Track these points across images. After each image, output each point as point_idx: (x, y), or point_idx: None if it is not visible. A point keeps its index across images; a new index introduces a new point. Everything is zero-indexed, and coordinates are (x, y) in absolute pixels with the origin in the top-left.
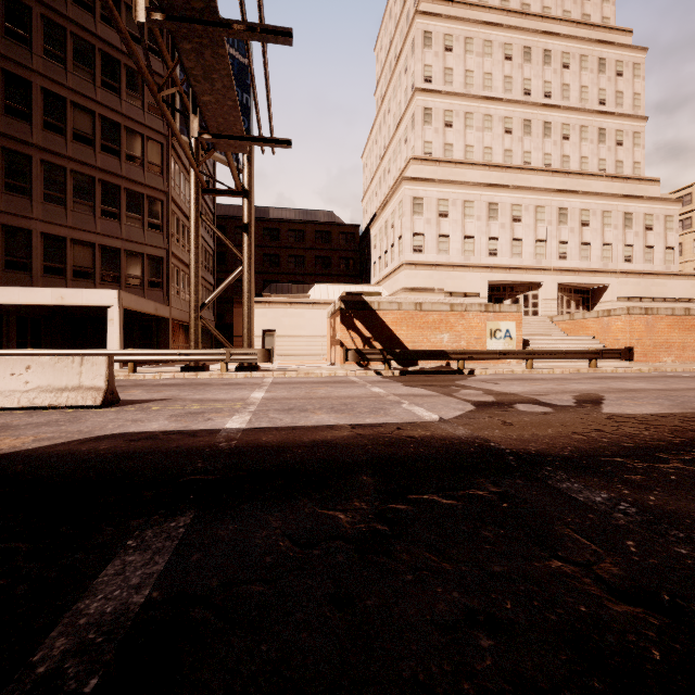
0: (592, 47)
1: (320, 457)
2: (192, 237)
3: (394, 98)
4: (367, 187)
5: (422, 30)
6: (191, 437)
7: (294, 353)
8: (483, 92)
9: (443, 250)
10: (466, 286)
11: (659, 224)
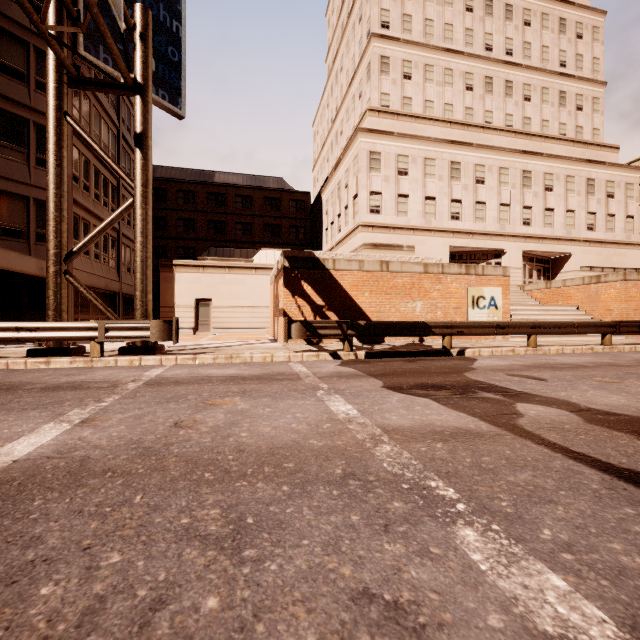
0: (553, 5)
1: None
2: (50, 148)
3: (347, 53)
4: (318, 154)
5: None
6: None
7: (234, 326)
8: (444, 44)
9: (402, 211)
10: (427, 251)
11: (620, 191)
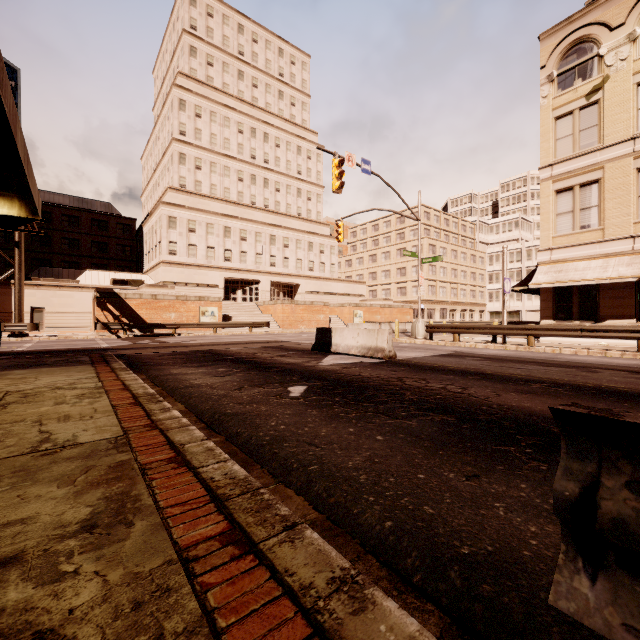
0: (293, 138)
1: (51, 351)
2: None
3: (162, 131)
4: (145, 187)
5: (179, 98)
6: (2, 351)
7: (64, 326)
8: (224, 151)
9: (192, 254)
10: (209, 280)
11: (328, 250)
